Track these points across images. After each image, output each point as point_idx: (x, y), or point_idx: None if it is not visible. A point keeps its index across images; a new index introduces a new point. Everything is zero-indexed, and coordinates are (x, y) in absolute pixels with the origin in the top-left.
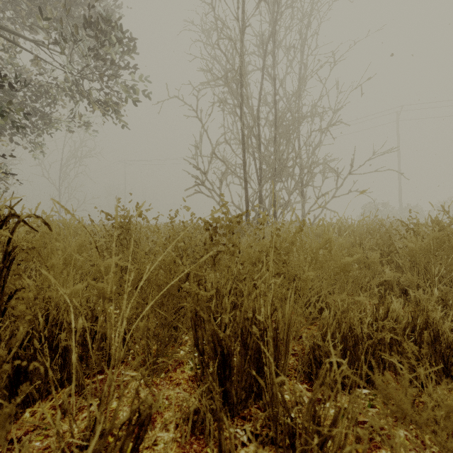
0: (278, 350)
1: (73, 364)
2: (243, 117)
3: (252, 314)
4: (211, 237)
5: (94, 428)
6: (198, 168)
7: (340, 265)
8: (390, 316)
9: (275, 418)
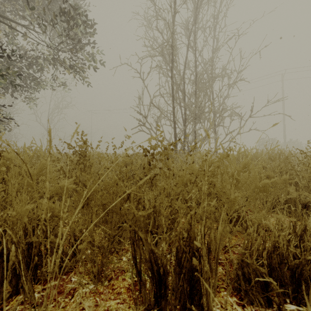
0: (211, 268)
1: (4, 294)
2: (172, 76)
3: (187, 235)
4: (148, 162)
5: None
6: (140, 114)
7: (260, 187)
8: (309, 233)
9: None
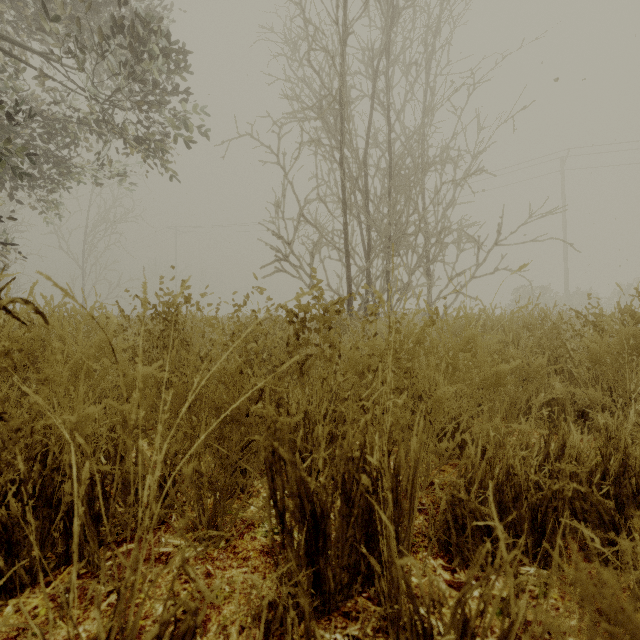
0: (399, 508)
1: (75, 536)
2: (343, 163)
3: (359, 453)
4: (296, 334)
5: (108, 638)
6: (279, 237)
7: (491, 376)
8: (568, 453)
9: (397, 620)
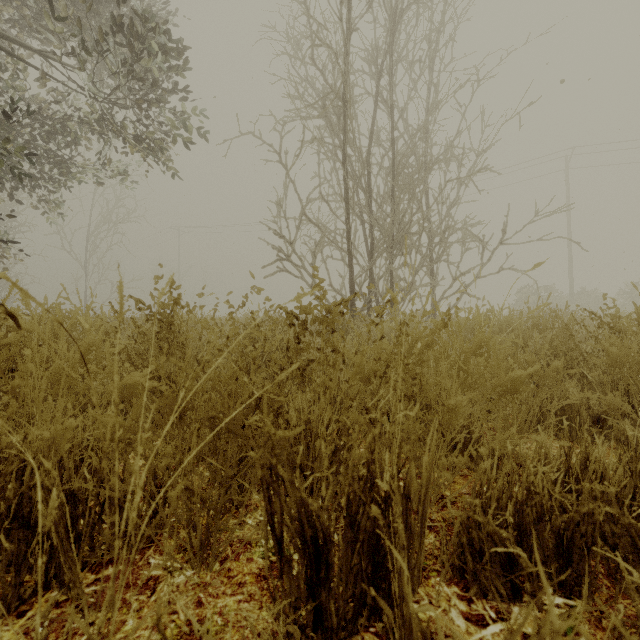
0: (410, 532)
1: (39, 575)
2: (346, 161)
3: (366, 472)
4: (297, 337)
5: None
6: (281, 236)
7: (506, 383)
8: (593, 468)
9: None
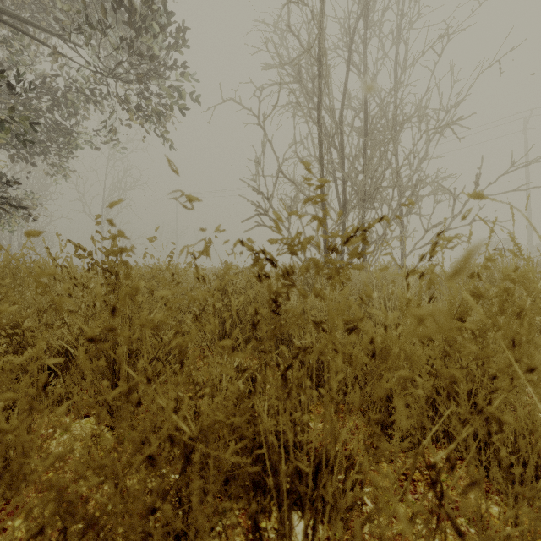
0: None
1: None
2: (320, 119)
3: None
4: (270, 304)
5: None
6: (259, 192)
7: None
8: None
9: None
